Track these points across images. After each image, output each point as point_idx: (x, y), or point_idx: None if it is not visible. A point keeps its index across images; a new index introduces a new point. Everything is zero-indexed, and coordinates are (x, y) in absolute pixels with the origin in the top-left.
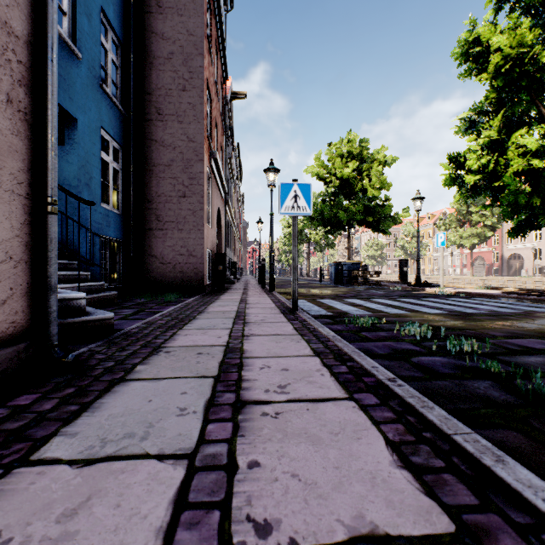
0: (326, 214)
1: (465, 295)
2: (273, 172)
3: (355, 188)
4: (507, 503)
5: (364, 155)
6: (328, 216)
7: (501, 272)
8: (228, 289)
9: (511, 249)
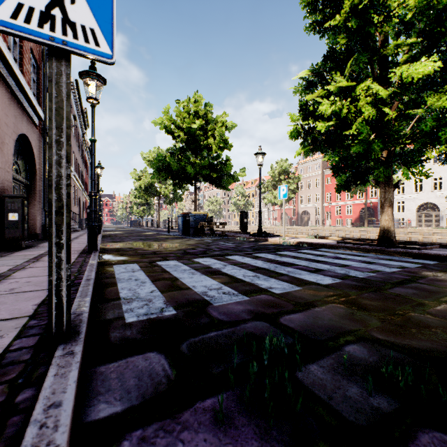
0: (174, 166)
1: (307, 246)
2: (95, 79)
3: (201, 145)
4: None
5: (208, 117)
6: (176, 169)
7: (297, 223)
8: (29, 247)
9: (303, 208)
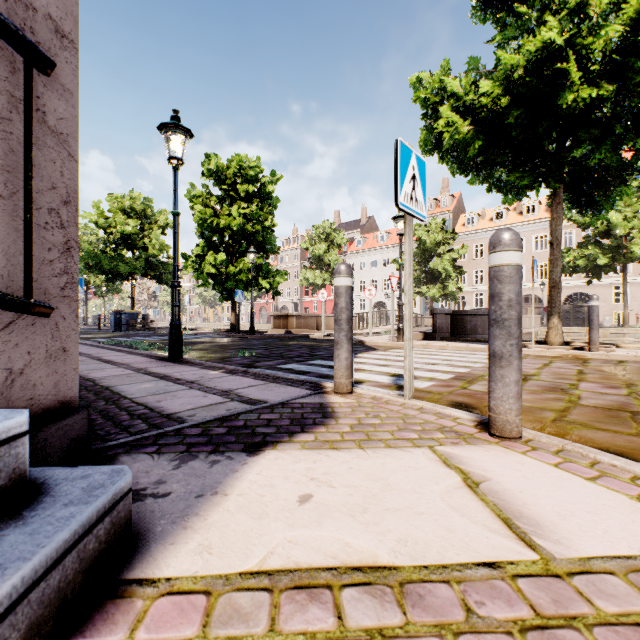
0: (106, 264)
1: (196, 334)
2: None
3: (138, 244)
4: (108, 347)
5: (148, 213)
6: (108, 267)
7: None
8: None
9: (282, 302)
